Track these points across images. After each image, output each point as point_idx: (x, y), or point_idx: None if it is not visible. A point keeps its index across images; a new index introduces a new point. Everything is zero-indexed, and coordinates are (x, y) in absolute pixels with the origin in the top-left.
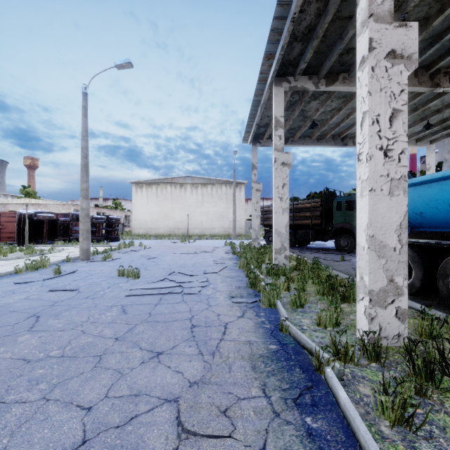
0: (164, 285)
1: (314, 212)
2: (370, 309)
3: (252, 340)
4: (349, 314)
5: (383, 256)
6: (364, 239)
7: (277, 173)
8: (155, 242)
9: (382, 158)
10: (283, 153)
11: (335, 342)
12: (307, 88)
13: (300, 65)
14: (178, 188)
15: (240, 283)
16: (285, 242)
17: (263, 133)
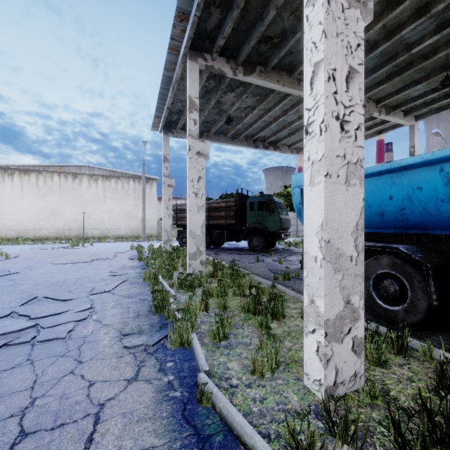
0: (1, 329)
1: (229, 212)
2: (325, 348)
3: (145, 448)
4: (283, 340)
5: (340, 270)
6: (317, 246)
7: (192, 163)
8: (29, 249)
9: (338, 131)
10: (199, 141)
11: (293, 429)
12: (225, 72)
13: (218, 41)
14: (70, 179)
15: (142, 306)
16: (201, 245)
17: (176, 121)
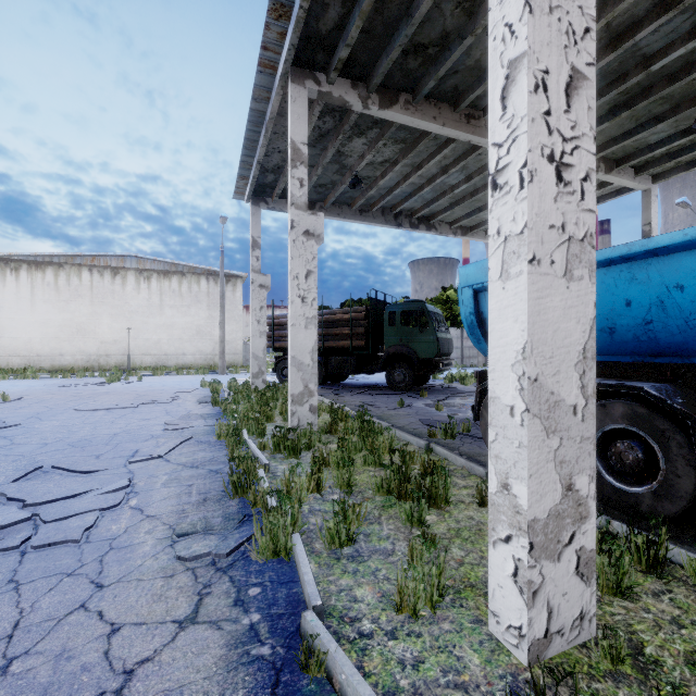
0: None
1: (356, 328)
2: (530, 571)
3: None
4: (448, 545)
5: (555, 430)
6: (514, 387)
7: (296, 249)
8: (42, 385)
9: (553, 183)
10: (308, 214)
11: None
12: (349, 103)
13: (338, 51)
14: (107, 277)
15: (213, 482)
16: (312, 380)
17: (272, 184)
